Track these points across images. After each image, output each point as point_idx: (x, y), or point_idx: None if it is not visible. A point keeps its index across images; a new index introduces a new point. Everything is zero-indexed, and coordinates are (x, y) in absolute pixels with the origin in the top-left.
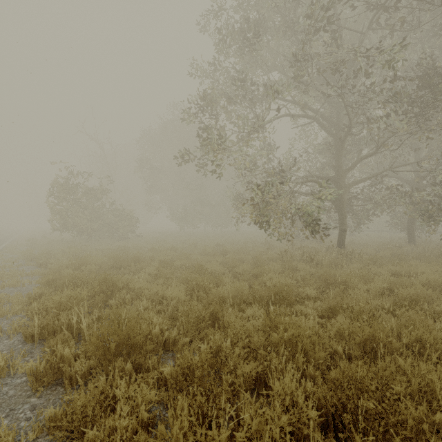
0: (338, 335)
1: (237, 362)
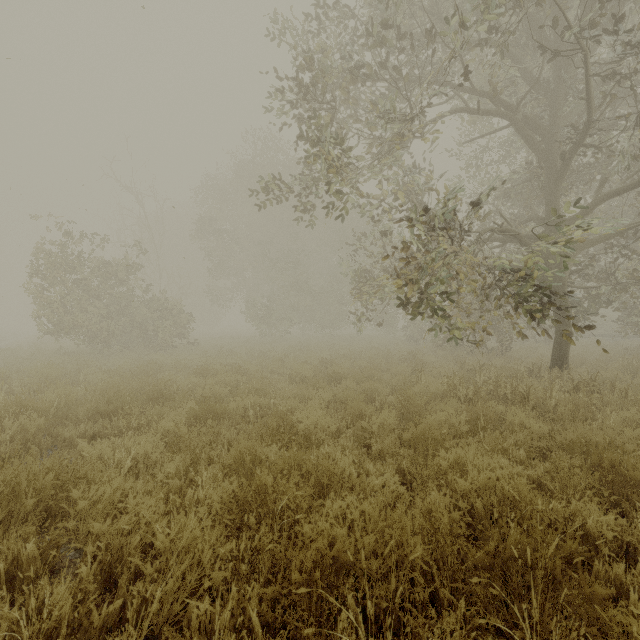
0: None
1: None
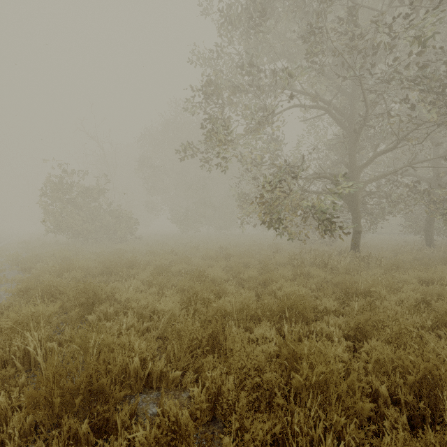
0: (376, 367)
1: (244, 415)
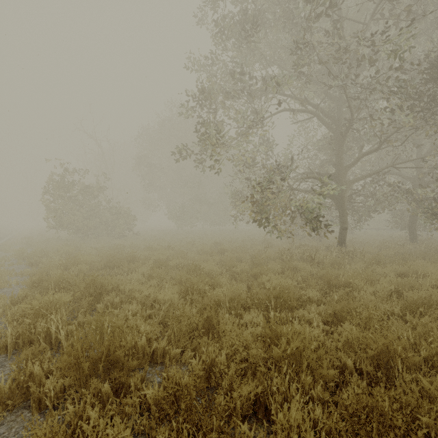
0: (346, 345)
1: (233, 381)
